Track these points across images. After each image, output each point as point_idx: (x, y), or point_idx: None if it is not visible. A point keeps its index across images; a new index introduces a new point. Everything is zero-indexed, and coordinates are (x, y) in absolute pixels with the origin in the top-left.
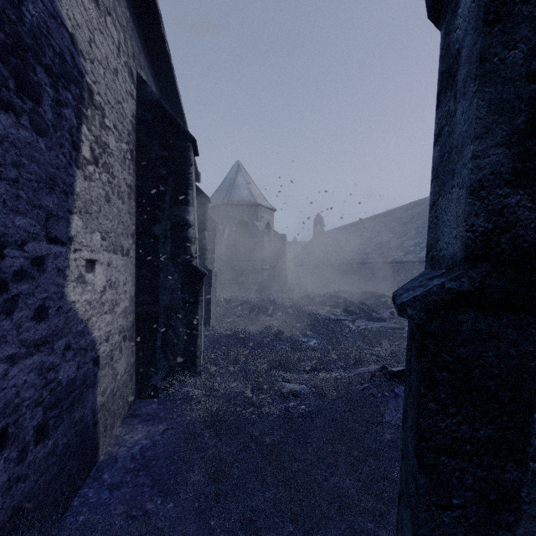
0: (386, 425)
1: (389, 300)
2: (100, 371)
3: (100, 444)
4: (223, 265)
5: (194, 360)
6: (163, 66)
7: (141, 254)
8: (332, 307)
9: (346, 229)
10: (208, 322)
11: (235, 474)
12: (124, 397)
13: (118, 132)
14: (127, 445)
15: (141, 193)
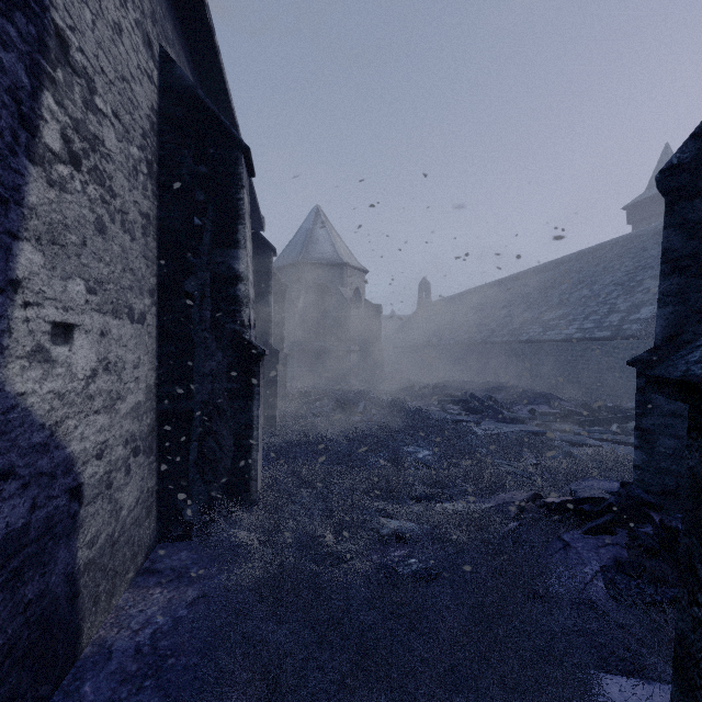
0: (556, 598)
1: (526, 393)
2: (84, 508)
3: (84, 628)
4: (296, 346)
5: (247, 483)
6: (204, 46)
7: (165, 321)
8: (447, 403)
9: (461, 299)
10: (273, 423)
11: (304, 698)
12: (135, 543)
13: (123, 126)
14: (132, 627)
15: (165, 228)
